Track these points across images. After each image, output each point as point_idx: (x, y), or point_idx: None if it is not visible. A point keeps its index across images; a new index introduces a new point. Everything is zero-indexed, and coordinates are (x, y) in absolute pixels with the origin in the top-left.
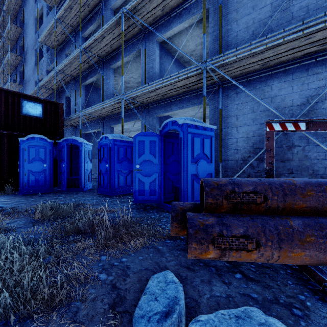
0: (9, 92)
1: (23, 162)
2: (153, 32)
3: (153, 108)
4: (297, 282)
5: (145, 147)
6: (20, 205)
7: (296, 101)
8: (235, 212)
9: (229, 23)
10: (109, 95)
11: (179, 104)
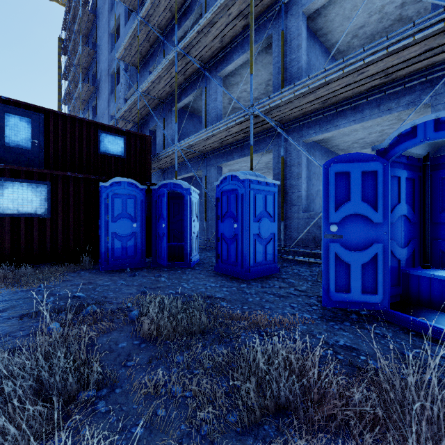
0: (84, 122)
1: (105, 220)
2: (297, 0)
3: (297, 128)
4: None
5: (351, 186)
6: (106, 294)
7: None
8: None
9: None
10: (215, 119)
11: (353, 114)
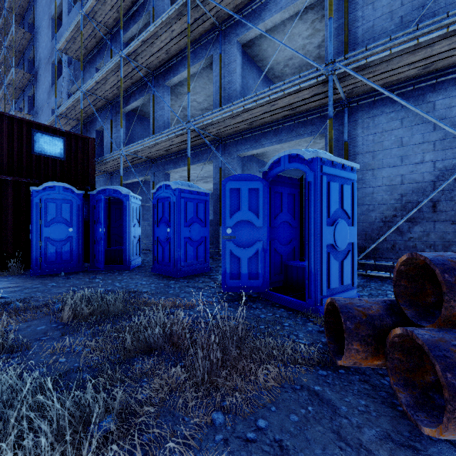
0: (14, 120)
1: (37, 224)
2: (233, 29)
3: (233, 143)
4: None
5: (241, 199)
6: (34, 294)
7: None
8: None
9: (360, 7)
10: (163, 126)
11: (274, 136)
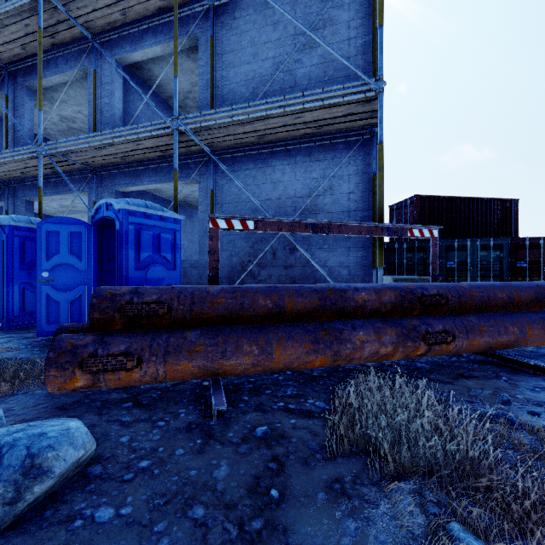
0: None
1: None
2: (111, 46)
3: (111, 176)
4: (195, 399)
5: (61, 242)
6: None
7: (299, 191)
8: (134, 328)
9: (225, 67)
10: (22, 140)
11: (154, 175)
